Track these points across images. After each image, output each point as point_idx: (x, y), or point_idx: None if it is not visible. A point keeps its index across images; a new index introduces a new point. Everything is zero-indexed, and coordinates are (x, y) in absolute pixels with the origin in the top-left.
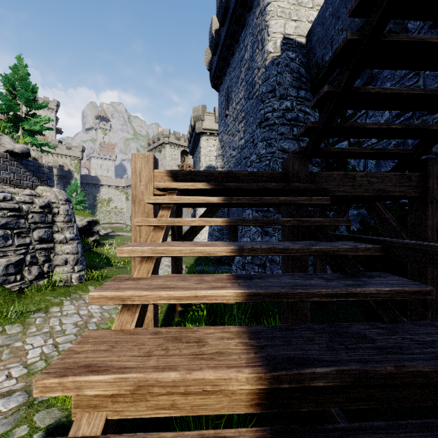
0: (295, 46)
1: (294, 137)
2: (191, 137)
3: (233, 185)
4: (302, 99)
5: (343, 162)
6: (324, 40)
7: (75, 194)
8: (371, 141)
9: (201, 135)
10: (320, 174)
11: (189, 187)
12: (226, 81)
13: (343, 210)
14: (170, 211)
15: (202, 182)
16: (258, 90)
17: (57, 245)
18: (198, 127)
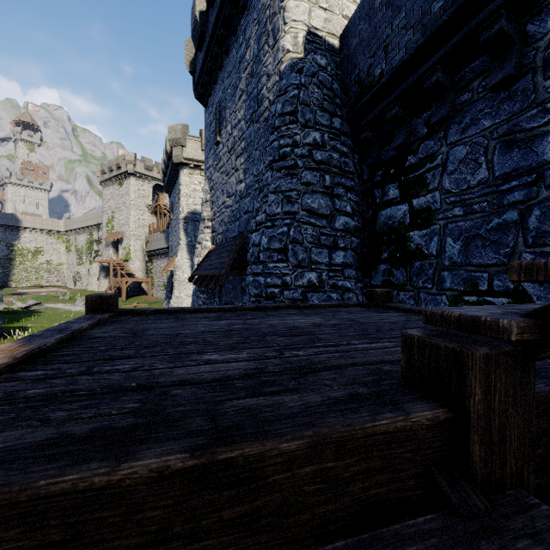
0: (325, 48)
1: (326, 190)
2: (166, 168)
3: None
4: (336, 131)
5: (401, 236)
6: (372, 43)
7: None
8: (453, 211)
9: (181, 166)
10: None
11: None
12: (217, 91)
13: None
14: None
15: None
16: (267, 109)
17: None
18: (177, 155)
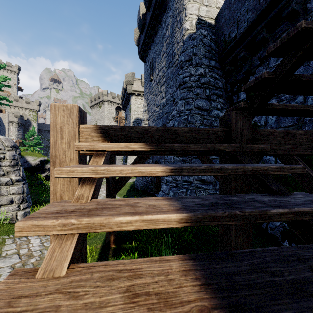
0: (207, 26)
1: (207, 97)
2: (123, 97)
3: (176, 146)
4: (212, 67)
5: None
6: (231, 21)
7: (33, 138)
8: (272, 101)
9: (131, 95)
10: (262, 132)
11: (121, 149)
12: (150, 53)
13: (257, 160)
14: (94, 186)
15: (137, 139)
16: (177, 60)
17: (3, 187)
18: (129, 89)
